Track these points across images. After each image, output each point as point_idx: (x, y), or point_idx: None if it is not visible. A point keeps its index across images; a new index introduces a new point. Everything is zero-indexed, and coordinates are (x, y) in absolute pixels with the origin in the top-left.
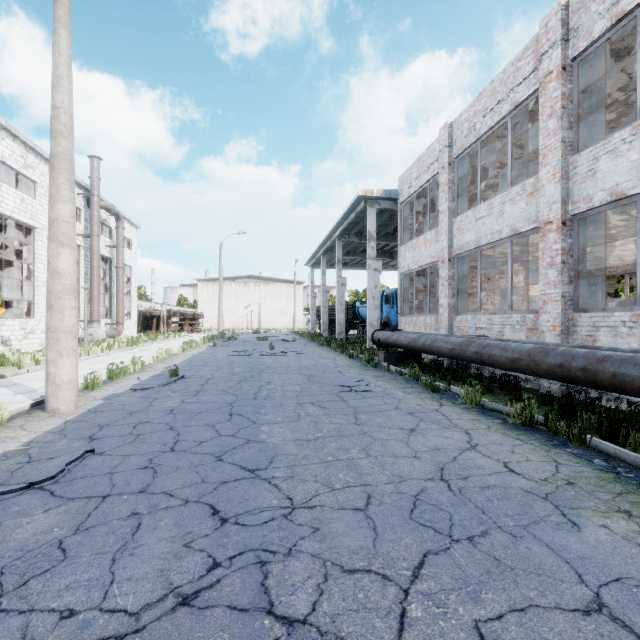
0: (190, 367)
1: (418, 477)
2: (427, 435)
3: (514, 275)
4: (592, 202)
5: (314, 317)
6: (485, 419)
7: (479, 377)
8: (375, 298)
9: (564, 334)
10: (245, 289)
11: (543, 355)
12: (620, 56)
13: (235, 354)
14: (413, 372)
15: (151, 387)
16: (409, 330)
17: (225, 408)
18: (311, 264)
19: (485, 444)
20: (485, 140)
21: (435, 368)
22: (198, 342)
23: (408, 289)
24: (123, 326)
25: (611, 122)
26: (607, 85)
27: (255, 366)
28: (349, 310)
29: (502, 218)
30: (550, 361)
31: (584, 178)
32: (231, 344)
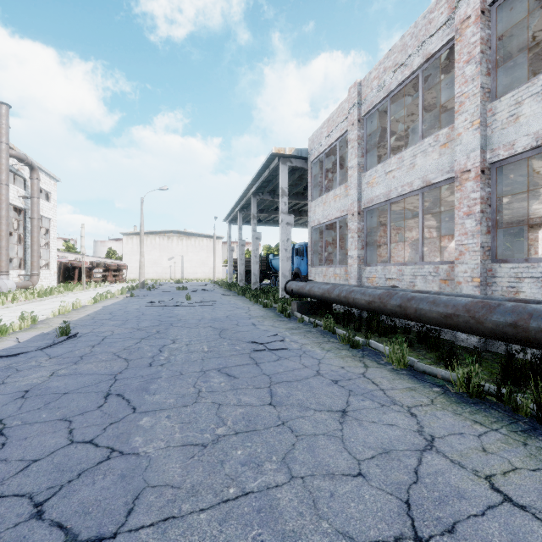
0: (92, 322)
1: (378, 536)
2: (365, 422)
3: (408, 231)
4: (514, 148)
5: (232, 268)
6: (422, 387)
7: (393, 328)
8: (287, 250)
9: (483, 285)
10: (168, 243)
11: (487, 311)
12: (530, 9)
13: (149, 305)
14: (328, 324)
15: (24, 352)
16: (319, 280)
17: (104, 384)
18: (229, 220)
19: (443, 436)
20: (393, 98)
21: (348, 318)
22: (115, 293)
23: (318, 242)
24: (38, 277)
25: (505, 87)
26: (511, 44)
27: (165, 319)
28: (263, 262)
29: (413, 170)
30: (498, 319)
31: (505, 124)
32: (149, 294)
